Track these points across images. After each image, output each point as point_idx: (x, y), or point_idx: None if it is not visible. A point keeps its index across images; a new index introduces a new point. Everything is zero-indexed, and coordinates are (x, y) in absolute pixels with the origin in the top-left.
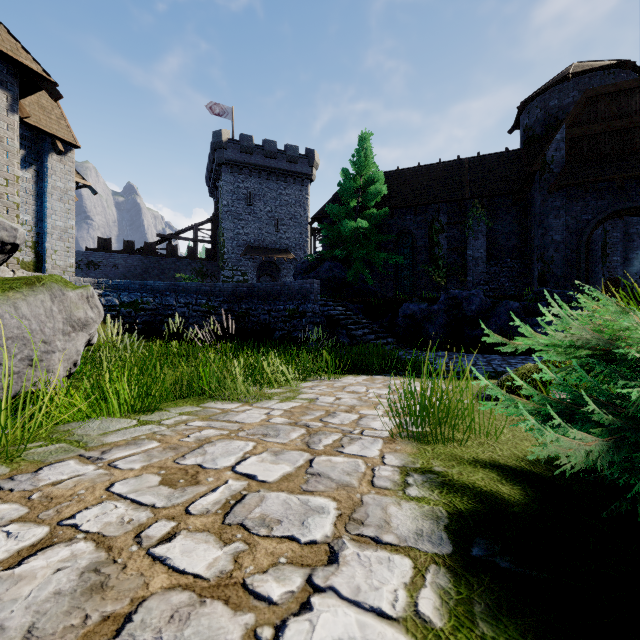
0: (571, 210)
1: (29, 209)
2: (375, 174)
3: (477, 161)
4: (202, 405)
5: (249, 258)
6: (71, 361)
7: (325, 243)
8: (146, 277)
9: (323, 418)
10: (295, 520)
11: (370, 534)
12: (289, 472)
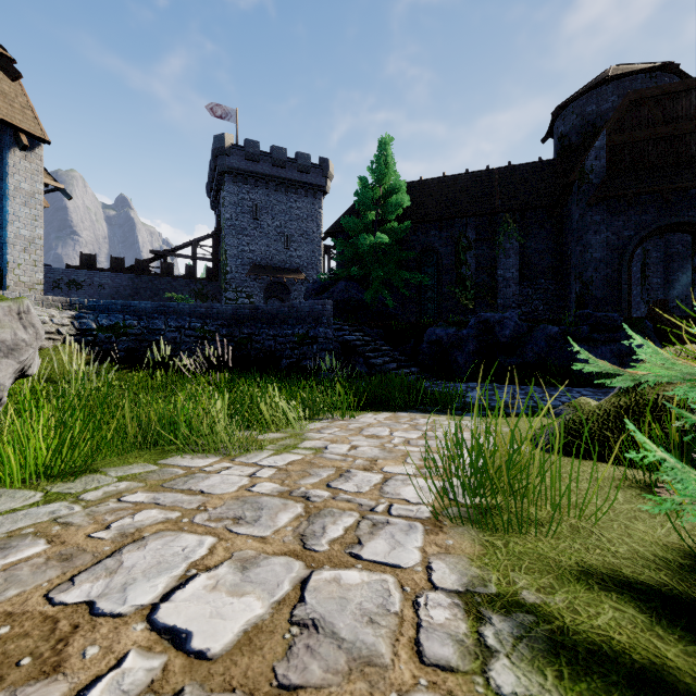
0: (612, 225)
1: None
2: (396, 183)
3: (508, 171)
4: (161, 461)
5: (255, 278)
6: None
7: (340, 260)
8: (137, 299)
9: (332, 482)
10: None
11: None
12: (258, 620)
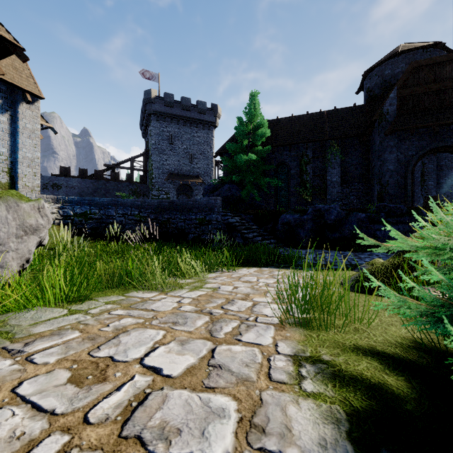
0: (401, 148)
1: (5, 144)
2: (261, 121)
3: (334, 113)
4: (126, 294)
5: (171, 182)
6: (24, 258)
7: (225, 171)
8: (96, 195)
9: (224, 305)
10: (195, 429)
11: (273, 448)
12: (193, 364)
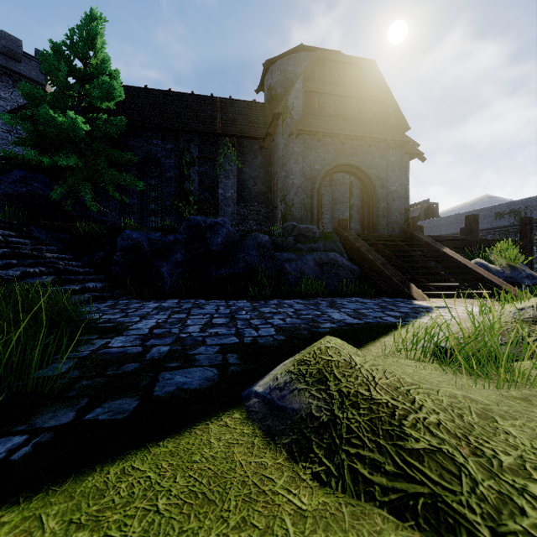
0: (307, 158)
1: None
2: (103, 65)
3: (229, 103)
4: None
5: None
6: None
7: (22, 145)
8: None
9: None
10: None
11: None
12: None
